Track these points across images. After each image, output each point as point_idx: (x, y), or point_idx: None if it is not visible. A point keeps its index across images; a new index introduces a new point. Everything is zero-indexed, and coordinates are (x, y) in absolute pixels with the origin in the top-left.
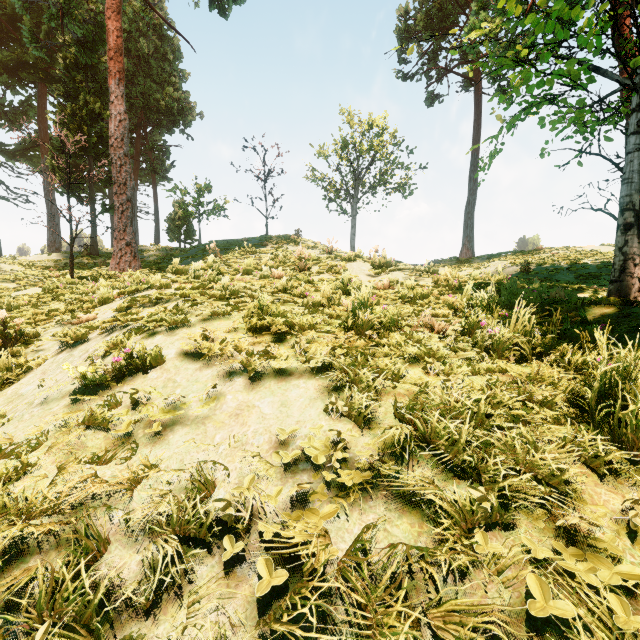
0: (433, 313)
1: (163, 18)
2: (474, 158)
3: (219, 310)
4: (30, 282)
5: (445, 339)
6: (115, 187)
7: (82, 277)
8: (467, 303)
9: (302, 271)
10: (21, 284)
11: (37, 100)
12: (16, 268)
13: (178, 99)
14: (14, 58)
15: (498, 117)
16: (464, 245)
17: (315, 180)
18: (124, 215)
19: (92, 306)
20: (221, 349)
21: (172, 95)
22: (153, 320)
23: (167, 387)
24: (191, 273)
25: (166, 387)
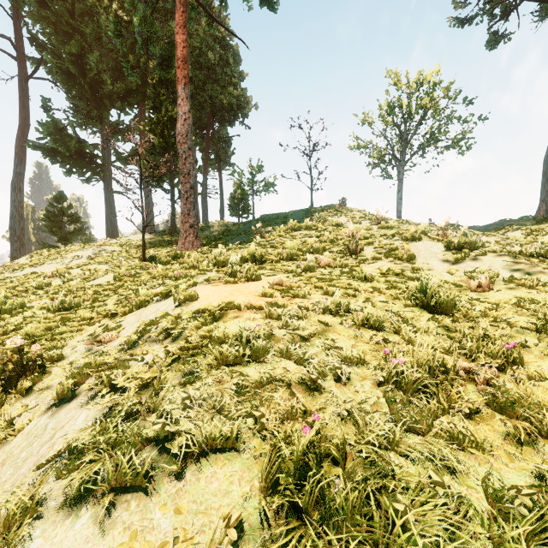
0: None
1: (221, 24)
2: None
3: (216, 430)
4: (118, 263)
5: None
6: (181, 177)
7: (153, 259)
8: None
9: (353, 255)
10: (111, 266)
11: (139, 116)
12: (116, 249)
13: (237, 96)
14: (124, 88)
15: None
16: (543, 201)
17: (359, 148)
18: (188, 201)
19: (129, 310)
20: None
21: (232, 93)
22: (103, 439)
23: None
24: (228, 268)
25: None
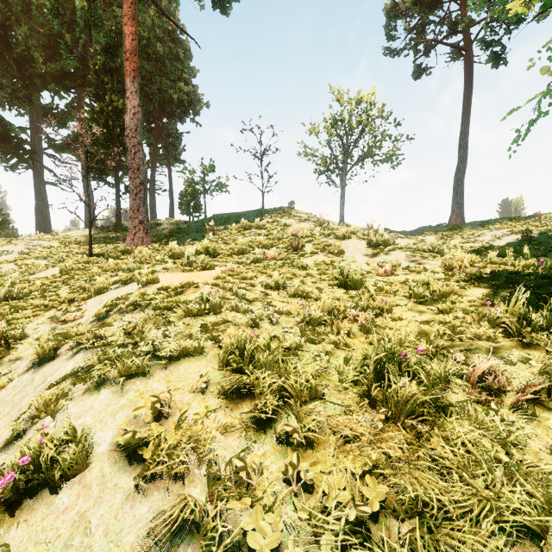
0: (472, 334)
1: (172, 21)
2: (464, 126)
3: (189, 344)
4: (59, 259)
5: (530, 416)
6: (130, 172)
7: (100, 254)
8: (516, 316)
9: (295, 250)
10: (51, 261)
11: (77, 102)
12: (53, 244)
13: (188, 92)
14: (59, 69)
15: (544, 70)
16: (453, 212)
17: (307, 156)
18: (138, 197)
19: (88, 296)
20: (172, 449)
21: (183, 89)
22: (106, 358)
23: (69, 548)
24: (184, 259)
25: (68, 548)
